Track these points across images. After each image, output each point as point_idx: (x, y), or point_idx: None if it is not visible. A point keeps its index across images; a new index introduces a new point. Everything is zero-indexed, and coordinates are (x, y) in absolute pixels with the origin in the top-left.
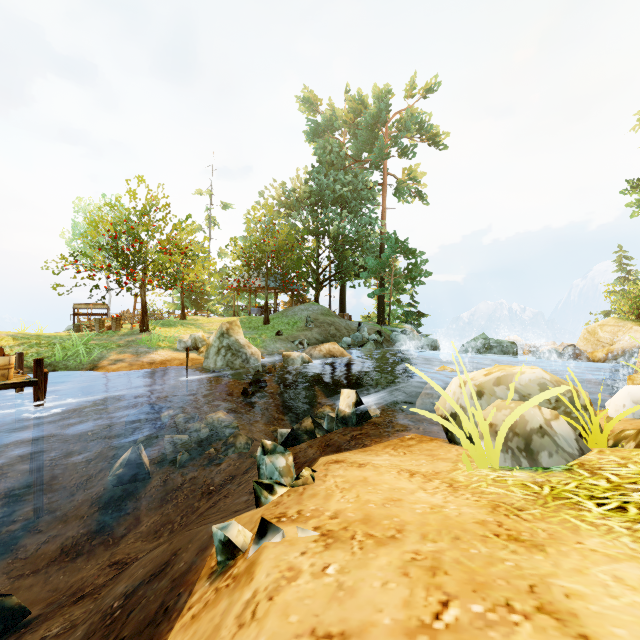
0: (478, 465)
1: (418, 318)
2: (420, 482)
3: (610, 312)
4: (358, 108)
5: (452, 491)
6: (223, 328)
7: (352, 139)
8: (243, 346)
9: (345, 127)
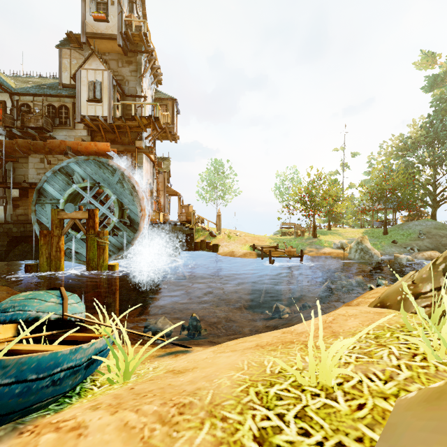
0: None
1: None
2: None
3: None
4: None
5: None
6: (358, 240)
7: None
8: (369, 249)
9: None
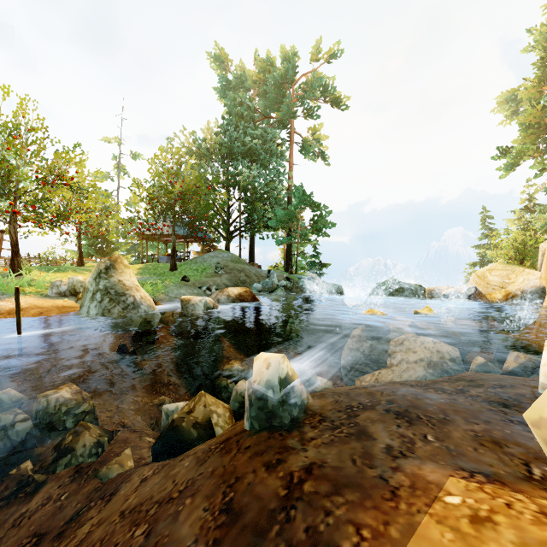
0: None
1: (320, 268)
2: None
3: (476, 262)
4: (267, 68)
5: None
6: (100, 266)
7: (261, 98)
8: (128, 289)
9: (255, 86)
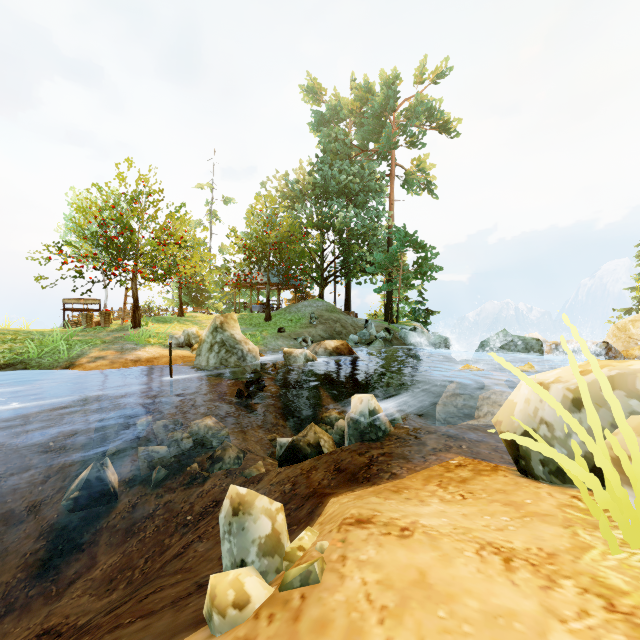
0: (629, 542)
1: (427, 316)
2: (536, 588)
3: (631, 309)
4: (364, 96)
5: (632, 632)
6: (217, 322)
7: (358, 129)
8: (239, 342)
9: (351, 116)
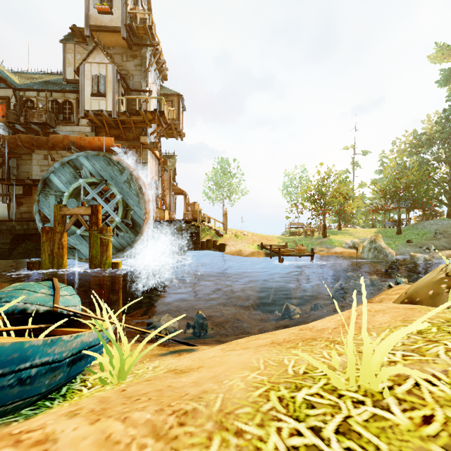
0: None
1: None
2: None
3: None
4: None
5: None
6: (372, 238)
7: None
8: (383, 248)
9: None
